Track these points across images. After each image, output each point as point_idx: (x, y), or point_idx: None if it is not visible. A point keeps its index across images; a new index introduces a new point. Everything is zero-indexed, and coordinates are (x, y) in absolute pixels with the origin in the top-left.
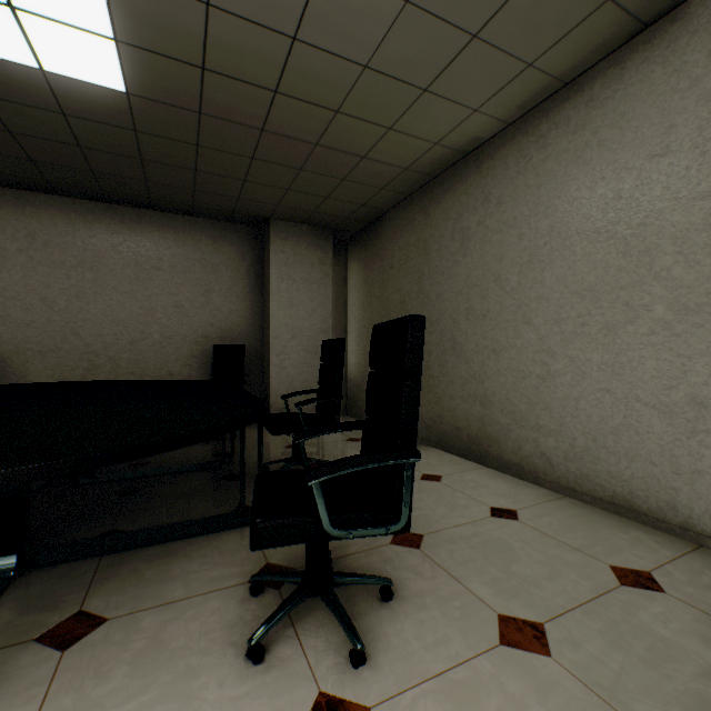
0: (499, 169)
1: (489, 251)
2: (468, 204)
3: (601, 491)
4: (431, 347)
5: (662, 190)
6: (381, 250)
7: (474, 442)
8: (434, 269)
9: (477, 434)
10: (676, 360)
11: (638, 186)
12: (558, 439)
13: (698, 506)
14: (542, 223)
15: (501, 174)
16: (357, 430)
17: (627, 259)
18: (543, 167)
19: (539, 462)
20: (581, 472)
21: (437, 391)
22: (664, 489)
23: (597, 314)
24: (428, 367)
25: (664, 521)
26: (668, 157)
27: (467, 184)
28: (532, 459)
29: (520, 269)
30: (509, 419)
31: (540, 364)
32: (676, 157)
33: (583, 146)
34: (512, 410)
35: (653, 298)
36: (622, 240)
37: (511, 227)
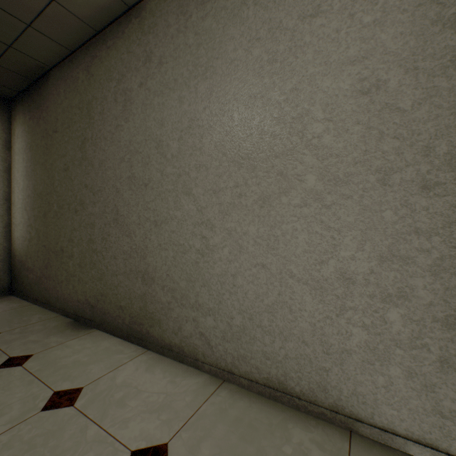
0: (161, 26)
1: (151, 115)
2: (131, 64)
3: (258, 373)
4: (95, 218)
5: (314, 53)
6: (45, 112)
7: (137, 322)
8: (98, 133)
9: (139, 314)
10: (327, 233)
11: (292, 47)
12: (217, 318)
13: (347, 387)
14: (202, 86)
15: (163, 32)
16: (5, 317)
17: (281, 125)
18: (203, 25)
19: (199, 343)
20: (239, 353)
21: (100, 267)
22: (316, 370)
23: (253, 184)
24: (91, 240)
25: (317, 404)
26: (319, 17)
27: (129, 42)
28: (192, 340)
29: (181, 135)
30: (170, 297)
31: (200, 238)
32: (327, 18)
33: (241, 3)
34: (173, 287)
35: (306, 167)
36: (277, 105)
37: (172, 89)
